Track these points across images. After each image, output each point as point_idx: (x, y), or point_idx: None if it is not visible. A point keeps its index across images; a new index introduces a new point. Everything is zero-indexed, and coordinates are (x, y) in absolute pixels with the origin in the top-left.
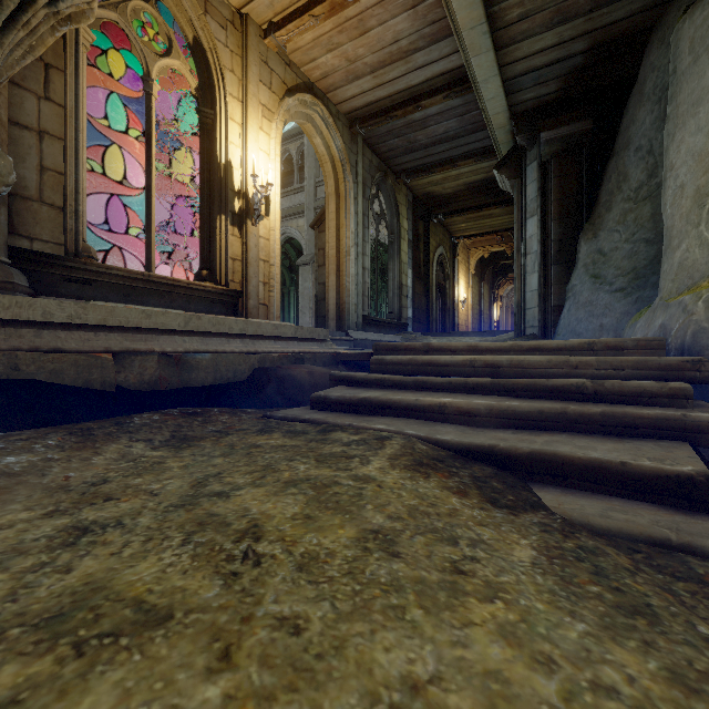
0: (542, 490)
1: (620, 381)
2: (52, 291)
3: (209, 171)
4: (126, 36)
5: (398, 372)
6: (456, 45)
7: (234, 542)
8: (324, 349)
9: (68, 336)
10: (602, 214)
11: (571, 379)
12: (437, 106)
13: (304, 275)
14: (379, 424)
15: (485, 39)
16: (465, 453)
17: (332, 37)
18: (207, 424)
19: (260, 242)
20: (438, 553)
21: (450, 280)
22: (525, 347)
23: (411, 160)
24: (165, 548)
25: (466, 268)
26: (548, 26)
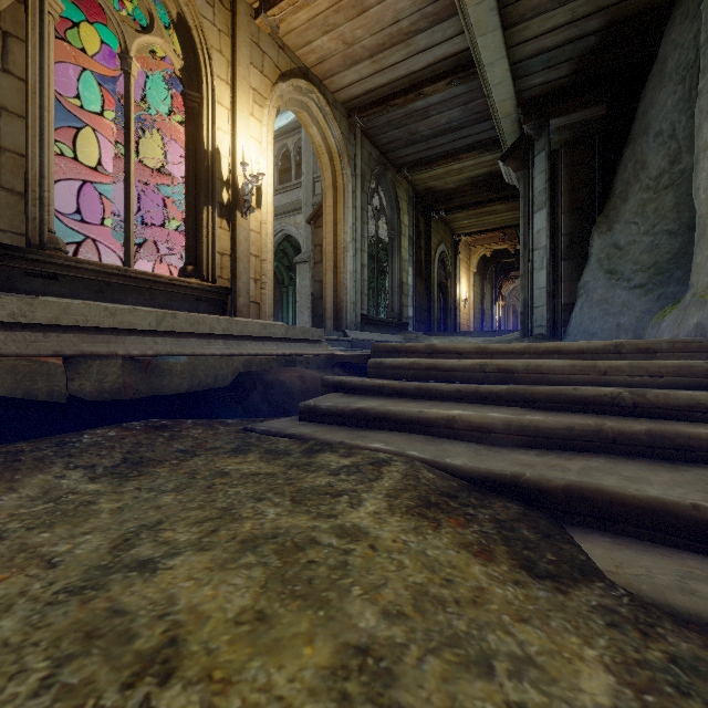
0: (586, 539)
1: (666, 392)
2: (12, 287)
3: (195, 158)
4: (101, 8)
5: (398, 377)
6: (461, 26)
7: (123, 687)
8: (318, 350)
9: (8, 337)
10: (617, 205)
11: (603, 388)
12: (439, 94)
13: (301, 273)
14: (376, 442)
15: (493, 16)
16: (482, 483)
17: (328, 17)
18: (174, 441)
19: (251, 235)
20: (464, 700)
21: (451, 279)
22: (542, 349)
23: (412, 152)
24: (1, 705)
25: (468, 266)
26: (561, 1)
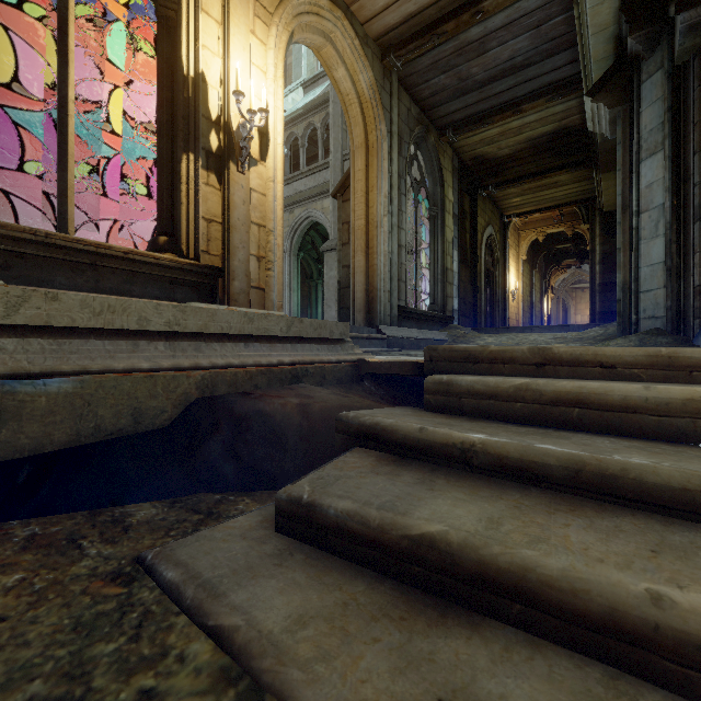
0: None
1: None
2: None
3: (172, 89)
4: None
5: (488, 415)
6: None
7: None
8: (338, 355)
9: None
10: None
11: None
12: (503, 14)
13: (329, 262)
14: None
15: None
16: None
17: None
18: None
19: (251, 197)
20: None
21: (500, 267)
22: None
23: (460, 107)
24: None
25: (517, 253)
26: None
